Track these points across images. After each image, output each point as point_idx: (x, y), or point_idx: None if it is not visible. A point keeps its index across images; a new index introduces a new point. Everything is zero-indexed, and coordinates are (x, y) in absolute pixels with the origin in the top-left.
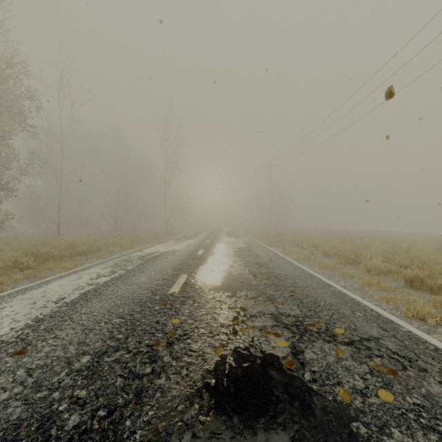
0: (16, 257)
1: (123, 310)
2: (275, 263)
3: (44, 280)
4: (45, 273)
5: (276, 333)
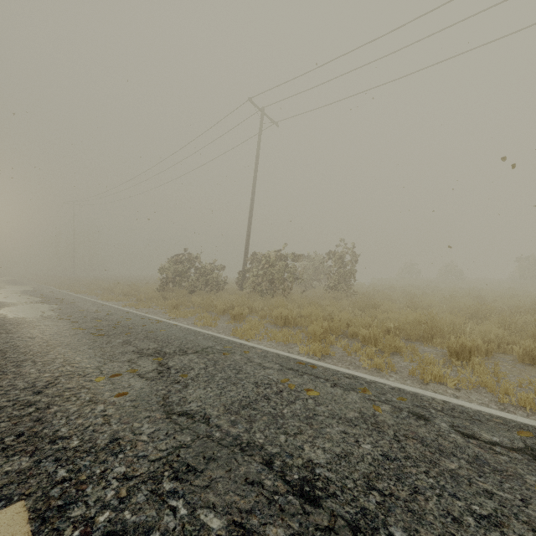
0: None
1: None
2: (56, 294)
3: None
4: None
5: (42, 303)
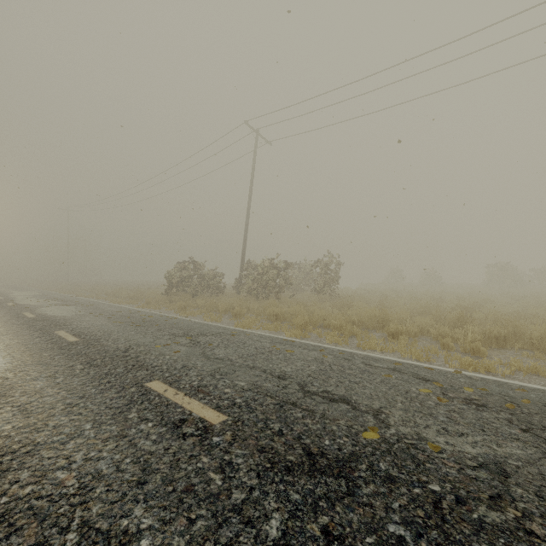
0: None
1: None
2: (68, 298)
3: None
4: None
5: (65, 305)
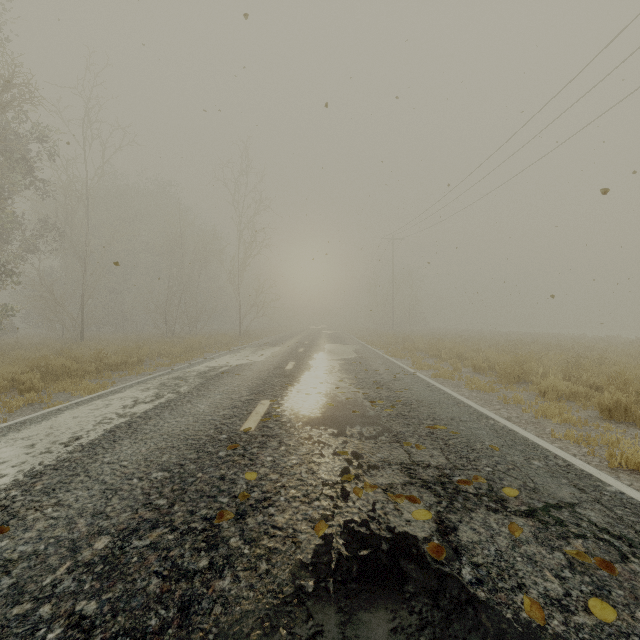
0: (14, 374)
1: (169, 457)
2: (403, 382)
3: (53, 408)
4: (56, 397)
5: (411, 497)
